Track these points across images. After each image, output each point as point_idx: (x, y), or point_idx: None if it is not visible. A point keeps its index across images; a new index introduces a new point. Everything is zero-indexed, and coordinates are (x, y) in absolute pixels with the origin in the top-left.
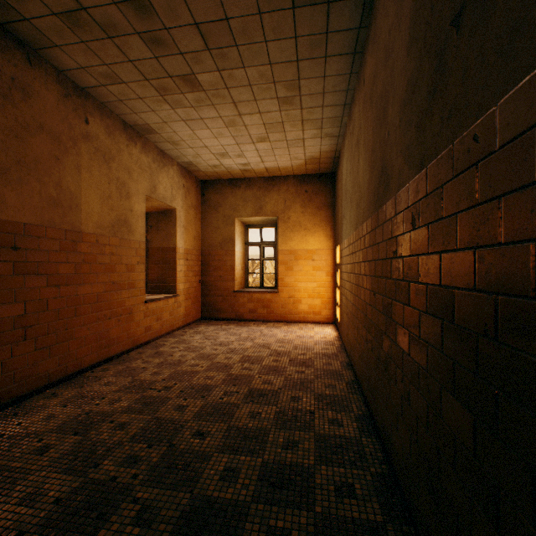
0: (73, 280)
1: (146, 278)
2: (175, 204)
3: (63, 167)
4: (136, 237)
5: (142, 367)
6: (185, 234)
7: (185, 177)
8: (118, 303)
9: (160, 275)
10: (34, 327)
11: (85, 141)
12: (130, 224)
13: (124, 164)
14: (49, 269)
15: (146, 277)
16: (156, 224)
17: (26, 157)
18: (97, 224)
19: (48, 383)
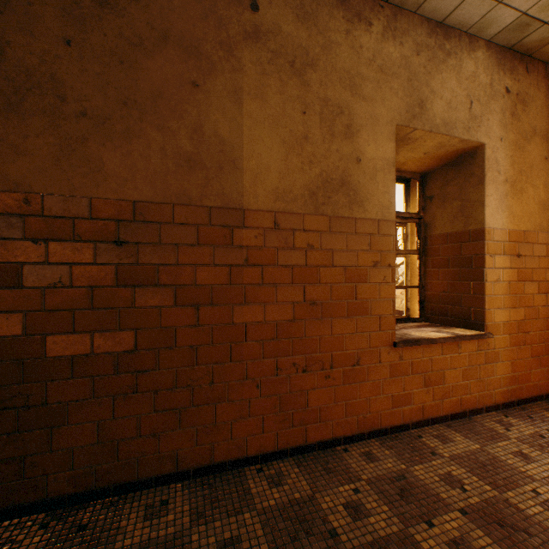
0: (224, 295)
1: (422, 293)
2: (479, 135)
3: (205, 98)
4: (368, 212)
5: (332, 525)
6: (510, 199)
7: (510, 72)
8: (324, 343)
9: (446, 288)
10: (152, 372)
11: (250, 45)
12: (353, 188)
13: (338, 71)
14: (179, 276)
15: (422, 291)
16: (438, 191)
17: (137, 94)
18: (276, 192)
19: (176, 471)
